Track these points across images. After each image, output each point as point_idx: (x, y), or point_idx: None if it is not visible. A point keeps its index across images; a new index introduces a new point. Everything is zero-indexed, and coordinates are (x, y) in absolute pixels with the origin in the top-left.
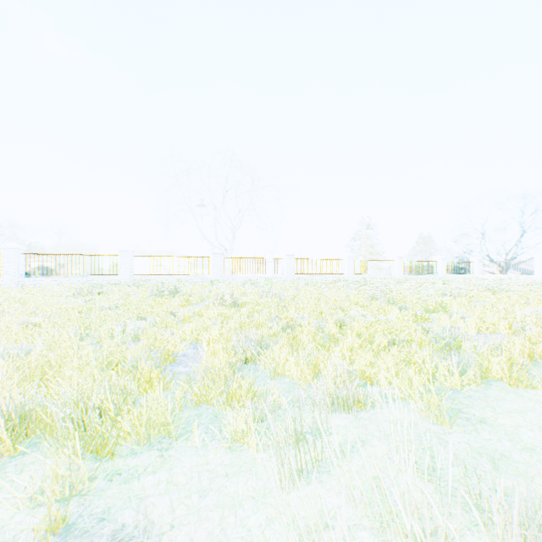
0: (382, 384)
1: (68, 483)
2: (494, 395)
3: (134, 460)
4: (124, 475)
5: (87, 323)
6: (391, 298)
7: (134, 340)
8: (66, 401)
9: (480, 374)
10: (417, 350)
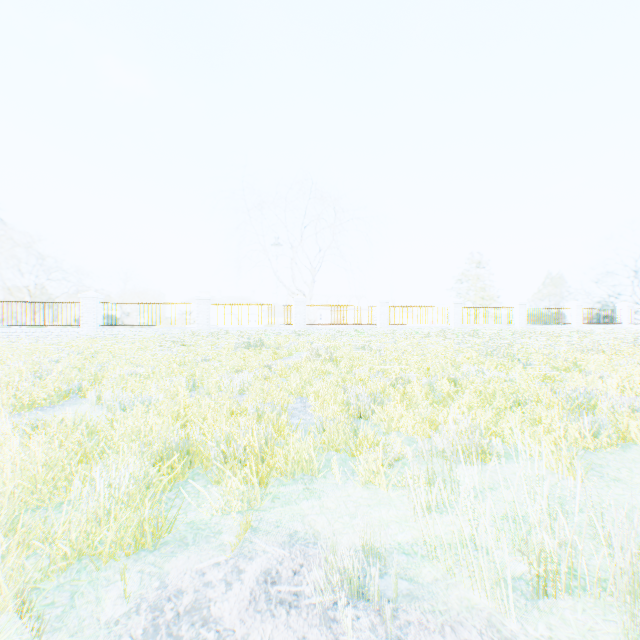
0: (506, 442)
1: (245, 499)
2: (633, 458)
3: (285, 489)
4: (283, 499)
5: (190, 376)
6: (511, 354)
7: (239, 392)
8: (218, 440)
9: (618, 437)
10: (544, 409)
